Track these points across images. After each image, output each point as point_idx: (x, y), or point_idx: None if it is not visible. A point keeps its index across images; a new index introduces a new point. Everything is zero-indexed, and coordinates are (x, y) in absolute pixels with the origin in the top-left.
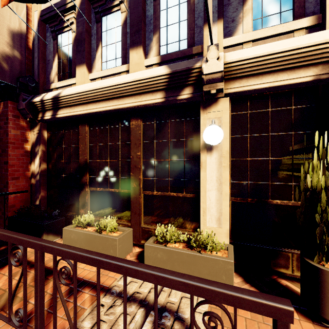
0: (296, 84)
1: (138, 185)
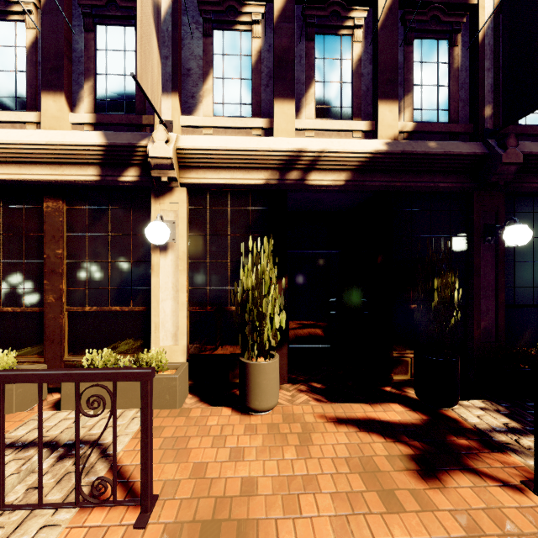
0: (251, 185)
1: (58, 299)
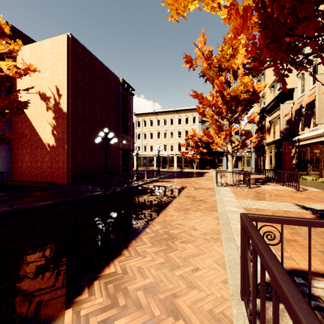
0: None
1: (321, 167)
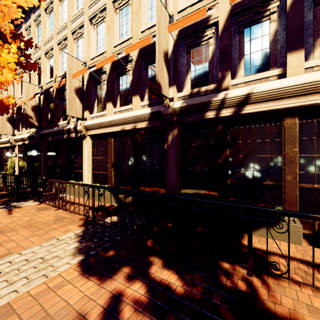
0: (21, 144)
1: None
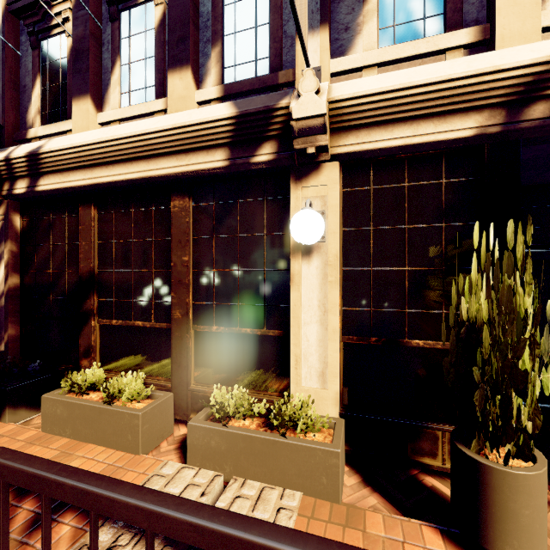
0: (448, 142)
1: (185, 315)
